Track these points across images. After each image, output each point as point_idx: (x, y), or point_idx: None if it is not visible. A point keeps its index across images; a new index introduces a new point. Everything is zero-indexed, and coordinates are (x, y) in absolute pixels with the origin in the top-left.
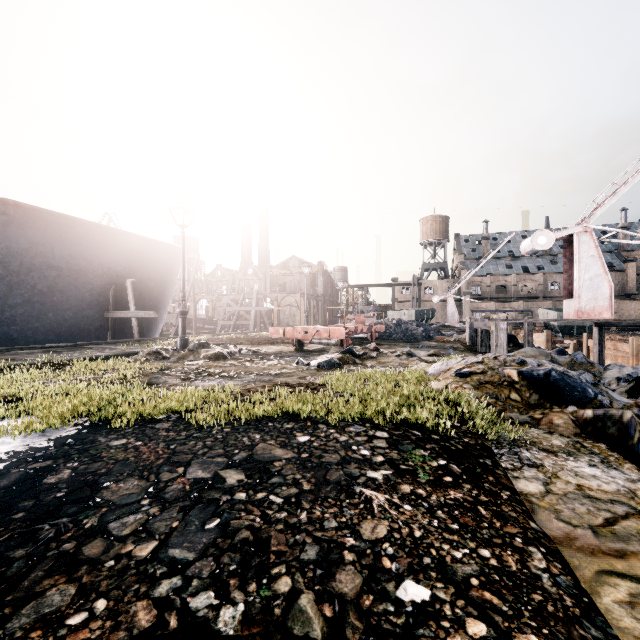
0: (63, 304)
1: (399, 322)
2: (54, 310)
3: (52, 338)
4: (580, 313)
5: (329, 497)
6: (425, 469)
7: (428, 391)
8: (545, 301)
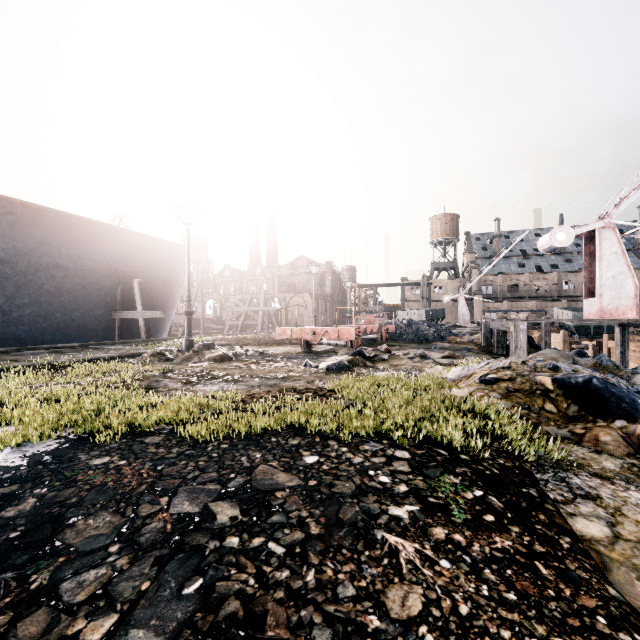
0: (70, 304)
1: (410, 322)
2: (61, 310)
3: (60, 338)
4: (602, 313)
5: (343, 546)
6: (459, 503)
7: (450, 400)
8: (559, 301)
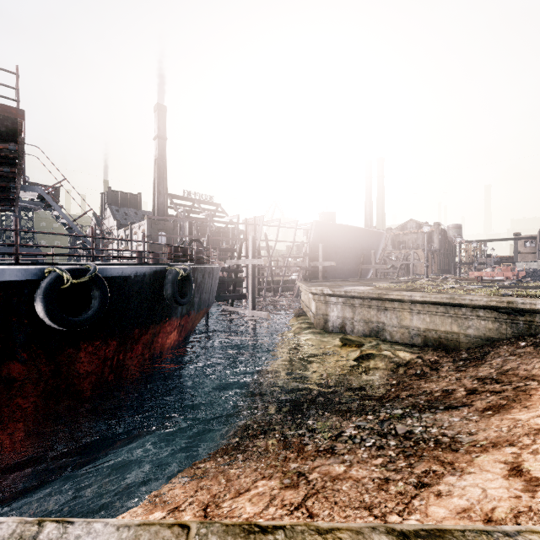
0: (349, 262)
1: (535, 270)
2: (346, 265)
3: (343, 277)
4: None
5: None
6: None
7: None
8: None
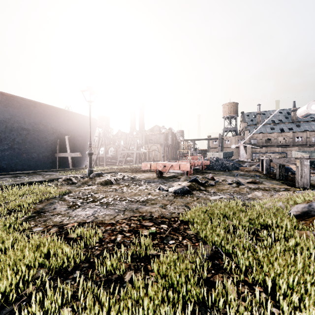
0: (31, 149)
1: (217, 159)
2: (26, 152)
3: (26, 168)
4: None
5: None
6: None
7: None
8: (294, 147)
